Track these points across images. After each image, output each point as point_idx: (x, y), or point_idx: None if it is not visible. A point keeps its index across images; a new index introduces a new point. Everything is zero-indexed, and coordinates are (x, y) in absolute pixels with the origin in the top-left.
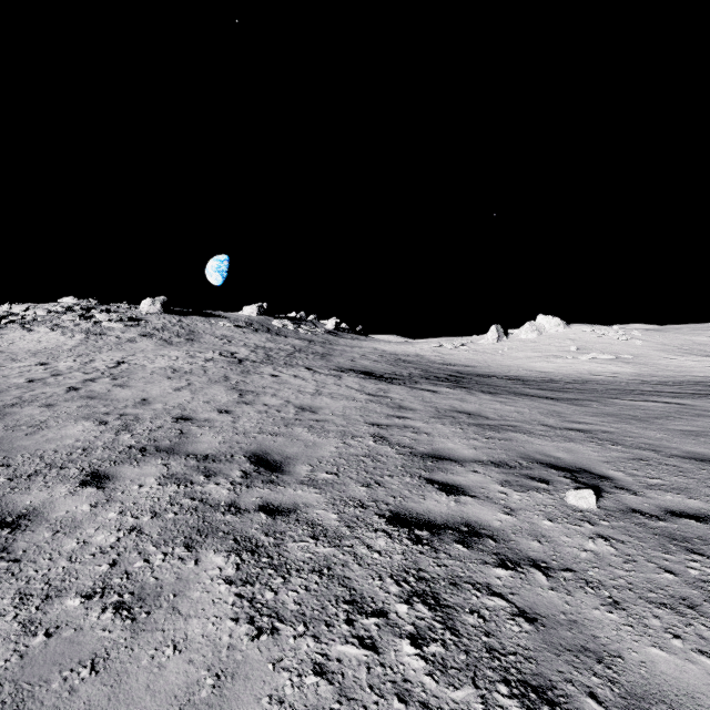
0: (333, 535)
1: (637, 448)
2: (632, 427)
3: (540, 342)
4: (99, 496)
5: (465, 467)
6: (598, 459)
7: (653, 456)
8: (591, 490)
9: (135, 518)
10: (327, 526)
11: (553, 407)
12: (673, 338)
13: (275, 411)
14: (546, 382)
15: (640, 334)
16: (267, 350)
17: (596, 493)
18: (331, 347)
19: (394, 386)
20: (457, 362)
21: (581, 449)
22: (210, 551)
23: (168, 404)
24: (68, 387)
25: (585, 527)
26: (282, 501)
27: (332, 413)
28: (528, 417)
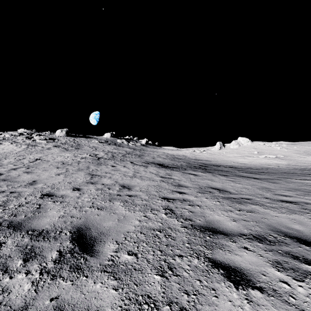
0: None
1: None
2: None
3: (240, 149)
4: None
5: (236, 242)
6: None
7: None
8: None
9: None
10: None
11: (262, 184)
12: (301, 148)
13: (107, 188)
14: (247, 168)
15: (286, 146)
16: (113, 153)
17: None
18: (143, 152)
19: (174, 172)
20: (202, 158)
21: (308, 221)
22: None
23: (46, 184)
24: None
25: None
26: (75, 307)
27: (140, 190)
28: (253, 192)
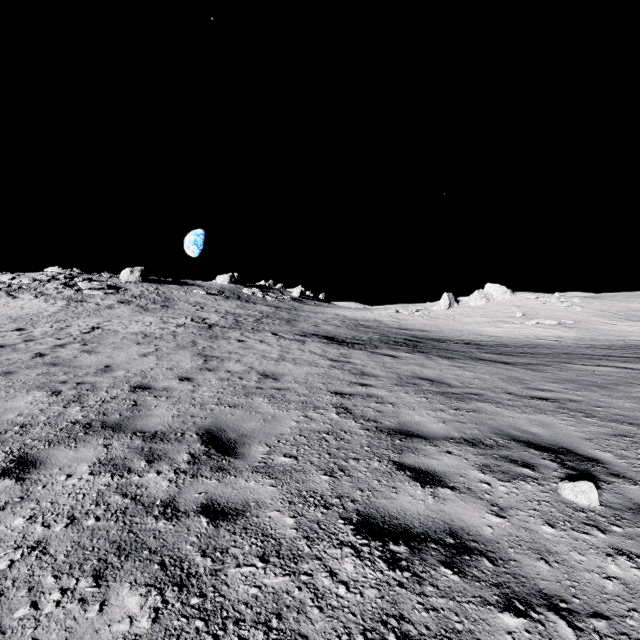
0: (287, 553)
1: (613, 421)
2: (597, 395)
3: (488, 308)
4: (13, 492)
5: (437, 447)
6: (578, 436)
7: (635, 431)
8: (592, 483)
9: (45, 527)
10: (281, 538)
11: (511, 373)
12: (610, 305)
13: (237, 378)
14: (497, 346)
15: (580, 301)
16: (237, 315)
17: (591, 482)
18: (296, 313)
19: (355, 351)
20: (412, 327)
21: (556, 423)
22: (124, 586)
23: (130, 371)
24: (35, 353)
25: (596, 536)
26: (229, 498)
27: (294, 380)
28: (490, 384)
